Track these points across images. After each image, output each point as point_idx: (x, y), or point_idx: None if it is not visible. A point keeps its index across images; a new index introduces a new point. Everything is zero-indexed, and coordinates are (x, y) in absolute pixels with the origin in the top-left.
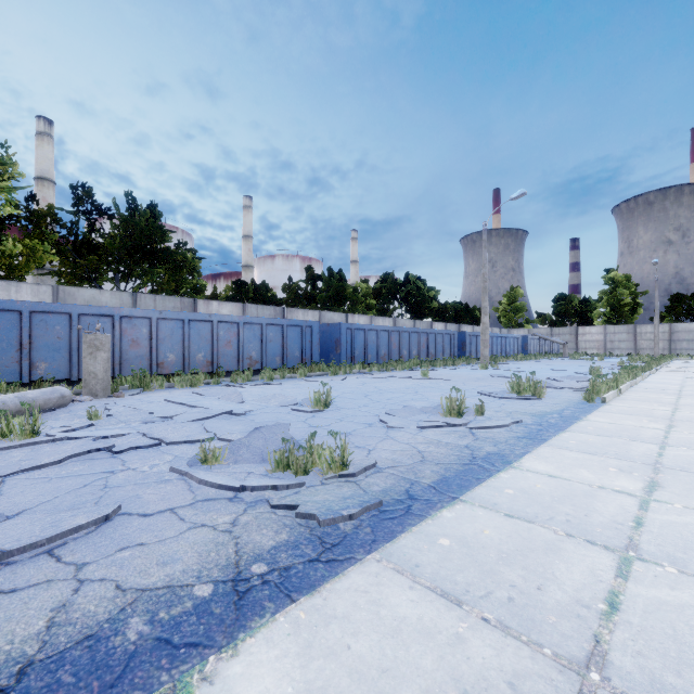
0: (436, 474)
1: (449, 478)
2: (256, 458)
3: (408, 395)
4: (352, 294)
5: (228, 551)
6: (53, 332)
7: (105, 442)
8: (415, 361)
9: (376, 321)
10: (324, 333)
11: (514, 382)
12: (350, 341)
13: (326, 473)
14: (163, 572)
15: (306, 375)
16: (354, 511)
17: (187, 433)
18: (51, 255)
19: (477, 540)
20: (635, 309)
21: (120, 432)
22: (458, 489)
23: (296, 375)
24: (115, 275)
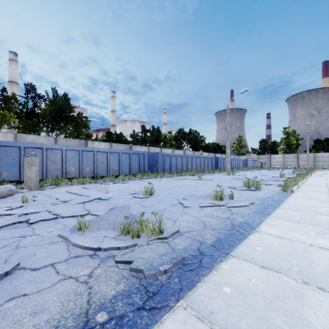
0: (214, 236)
1: (222, 239)
2: (110, 226)
3: (192, 188)
4: (164, 138)
5: (82, 300)
6: (10, 156)
7: (24, 217)
8: (195, 171)
9: (175, 152)
10: (150, 157)
11: (246, 181)
12: (163, 161)
13: (150, 236)
14: (32, 322)
15: (141, 178)
16: (167, 267)
17: (74, 211)
18: (14, 118)
19: (248, 288)
20: (298, 146)
21: (37, 210)
22: (228, 247)
23: (136, 178)
24: (47, 129)
